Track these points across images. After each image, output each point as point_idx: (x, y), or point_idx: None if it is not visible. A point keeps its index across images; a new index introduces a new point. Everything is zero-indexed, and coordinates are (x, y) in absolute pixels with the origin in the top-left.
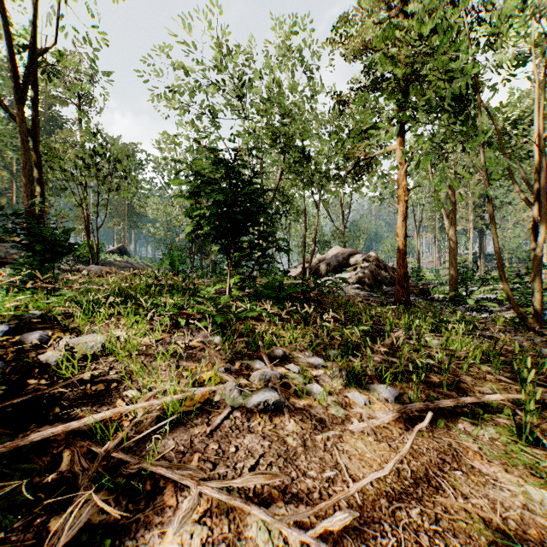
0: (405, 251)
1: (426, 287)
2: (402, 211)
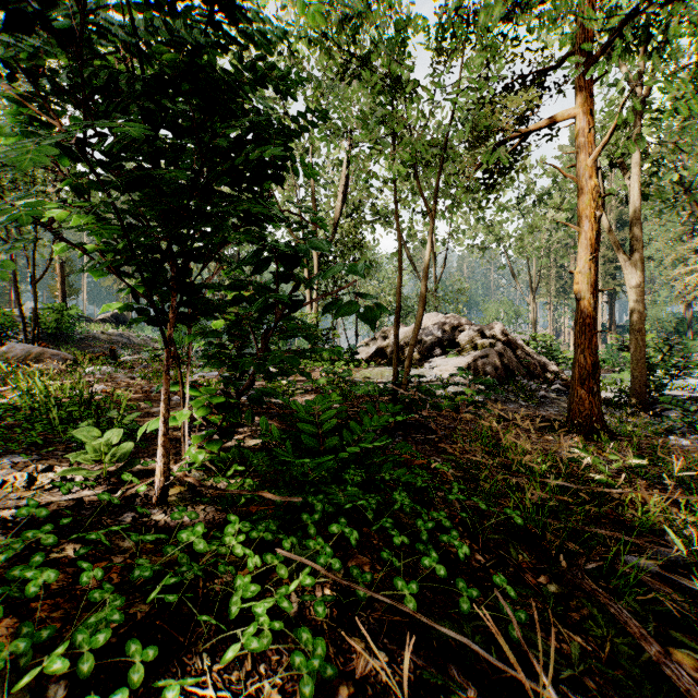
0: (594, 320)
1: None
2: (589, 239)
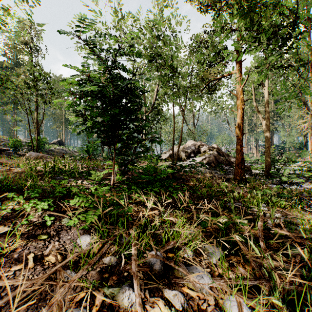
0: (242, 143)
1: (249, 166)
2: (240, 115)
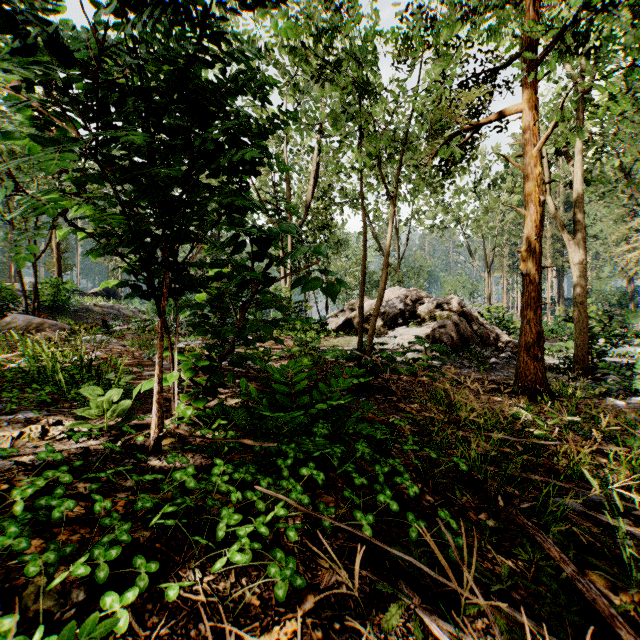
0: (539, 293)
1: None
2: (534, 221)
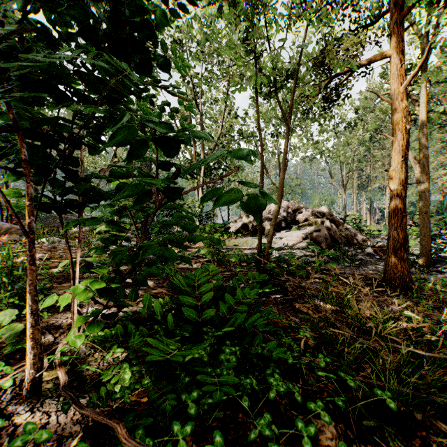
0: (404, 205)
1: None
2: (401, 145)
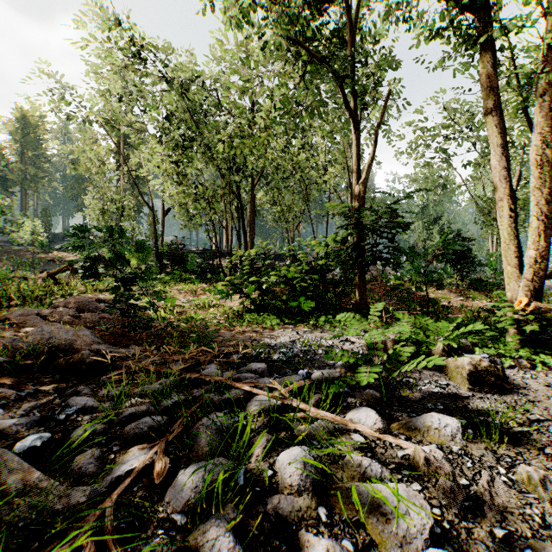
0: None
1: None
2: None
